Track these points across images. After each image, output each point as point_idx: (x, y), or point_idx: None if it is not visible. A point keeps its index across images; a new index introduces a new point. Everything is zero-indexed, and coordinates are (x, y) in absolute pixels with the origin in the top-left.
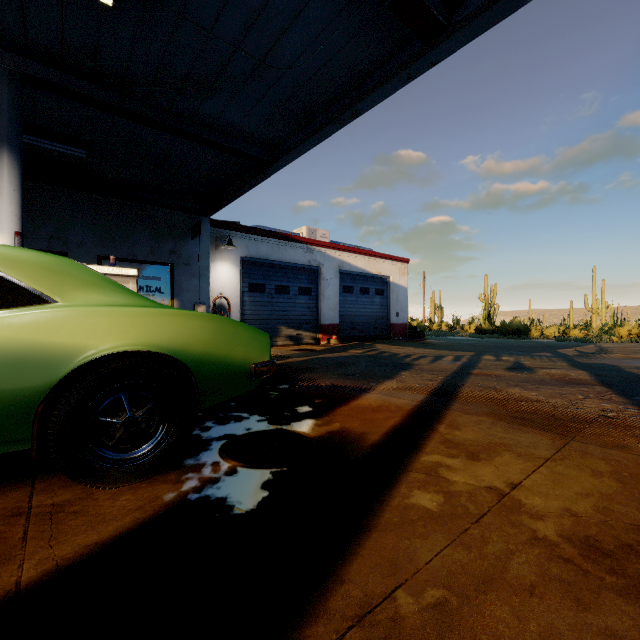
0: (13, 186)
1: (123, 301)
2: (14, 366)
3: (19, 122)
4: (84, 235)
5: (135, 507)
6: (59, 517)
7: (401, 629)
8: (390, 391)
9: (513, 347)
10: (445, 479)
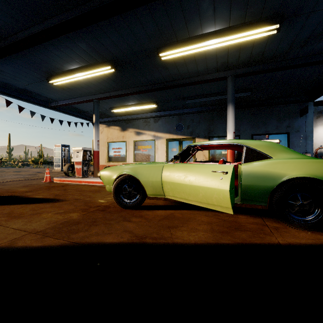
0: (232, 116)
1: (296, 156)
2: (264, 178)
3: (234, 93)
4: (246, 126)
5: (310, 238)
6: (279, 230)
7: None
8: None
9: None
10: None
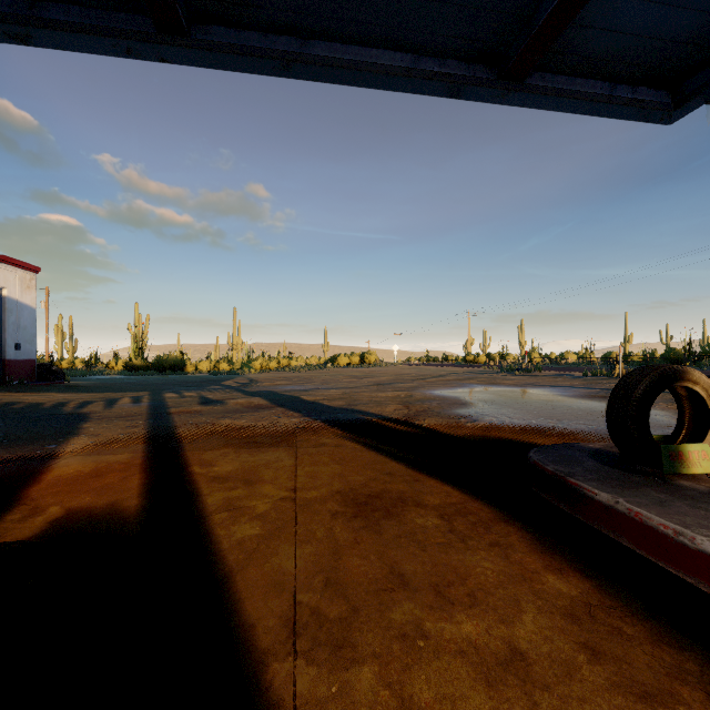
0: None
1: None
2: None
3: None
4: None
5: None
6: None
7: (323, 613)
8: (90, 449)
9: (182, 383)
10: (246, 507)
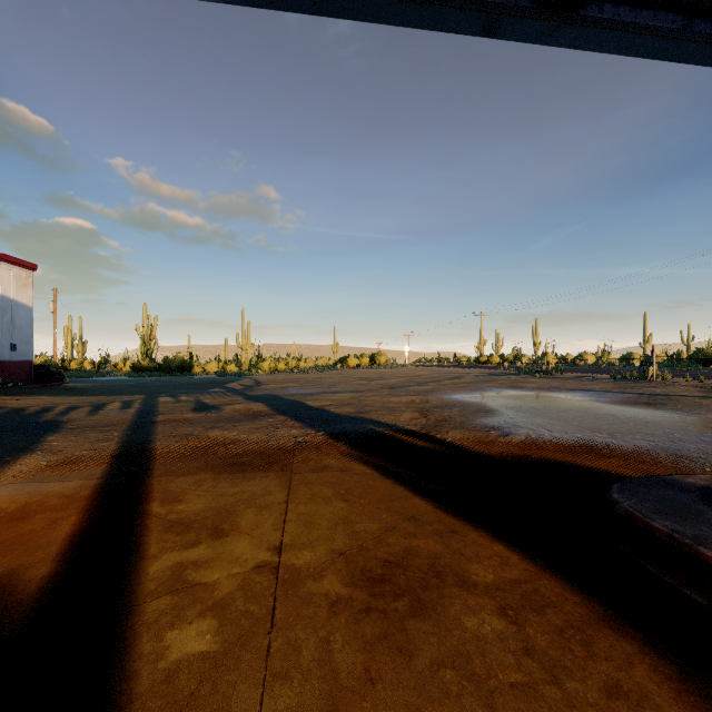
0: None
1: None
2: None
3: None
4: None
5: None
6: None
7: None
8: (37, 473)
9: (184, 385)
10: (202, 586)
